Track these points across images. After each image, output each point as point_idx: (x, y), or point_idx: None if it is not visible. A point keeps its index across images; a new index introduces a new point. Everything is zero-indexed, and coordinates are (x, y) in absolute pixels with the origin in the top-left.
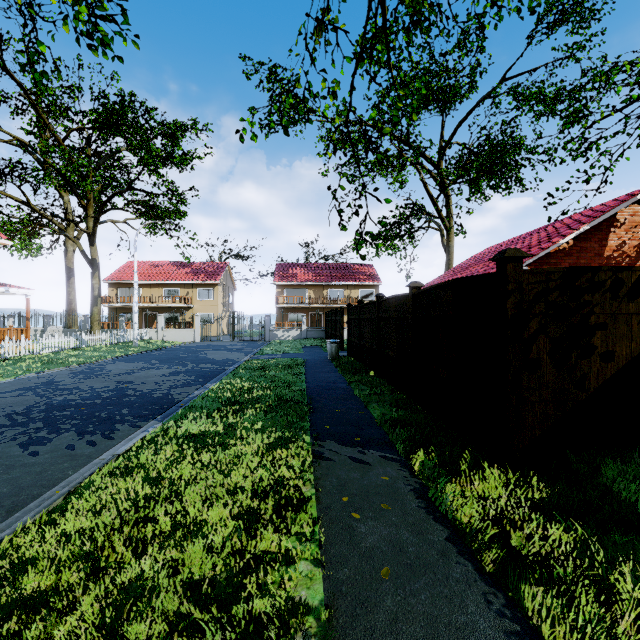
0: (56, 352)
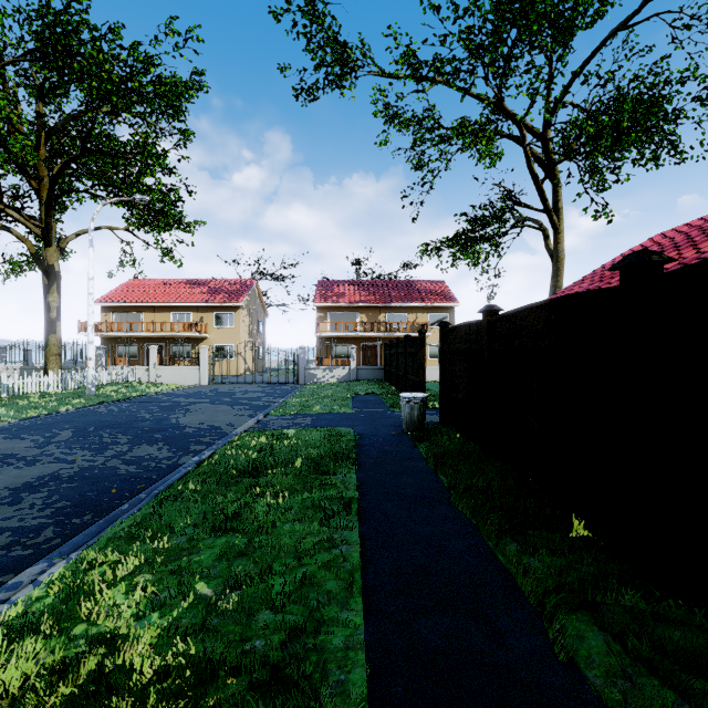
0: None
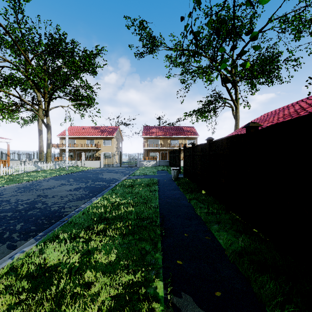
0: (22, 173)
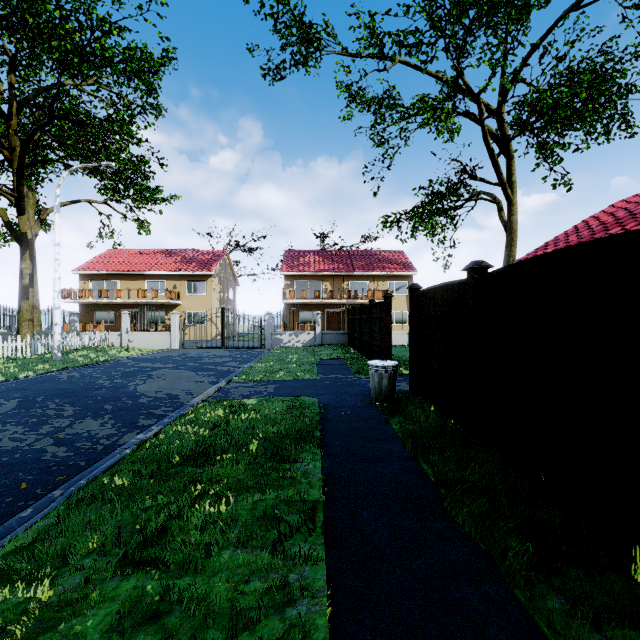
0: None
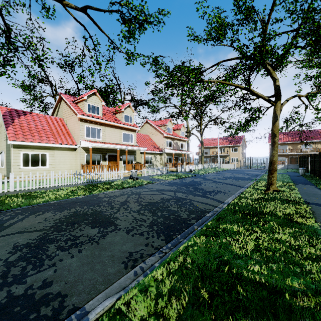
0: (200, 169)
